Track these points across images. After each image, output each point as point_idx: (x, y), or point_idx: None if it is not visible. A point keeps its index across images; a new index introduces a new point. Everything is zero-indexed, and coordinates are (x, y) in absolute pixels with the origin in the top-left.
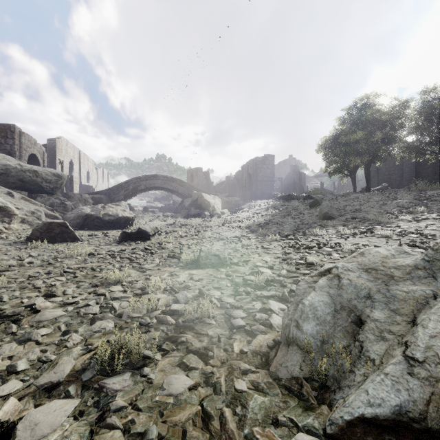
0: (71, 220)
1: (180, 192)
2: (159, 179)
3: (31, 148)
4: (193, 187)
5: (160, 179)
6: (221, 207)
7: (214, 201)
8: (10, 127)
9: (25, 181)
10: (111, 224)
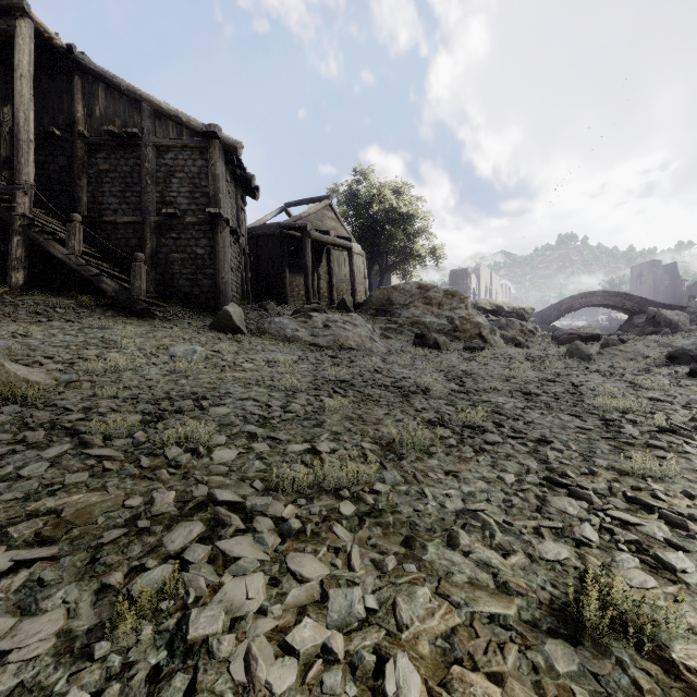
0: (559, 337)
1: (626, 308)
2: (597, 295)
3: (473, 283)
4: (646, 300)
5: (599, 295)
6: (687, 324)
7: (678, 317)
8: (465, 271)
9: (518, 315)
10: (586, 339)
